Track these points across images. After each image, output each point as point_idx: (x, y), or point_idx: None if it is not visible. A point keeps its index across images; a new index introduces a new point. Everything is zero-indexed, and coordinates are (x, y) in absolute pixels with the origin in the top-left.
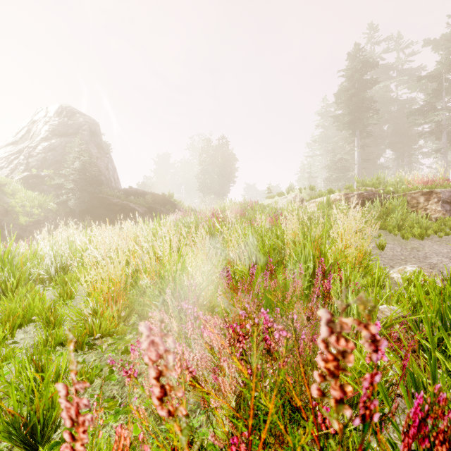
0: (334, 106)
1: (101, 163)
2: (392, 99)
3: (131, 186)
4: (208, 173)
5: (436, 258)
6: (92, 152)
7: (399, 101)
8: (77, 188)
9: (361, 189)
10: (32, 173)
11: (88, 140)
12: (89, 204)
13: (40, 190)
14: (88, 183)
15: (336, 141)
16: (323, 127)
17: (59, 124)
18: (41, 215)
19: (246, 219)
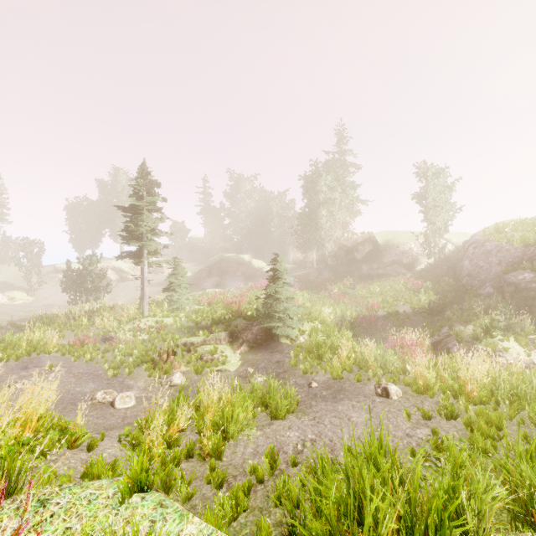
0: None
1: None
2: None
3: None
4: None
5: (361, 418)
6: None
7: None
8: None
9: None
10: None
11: None
12: None
13: None
14: None
15: None
16: None
17: None
18: None
19: None
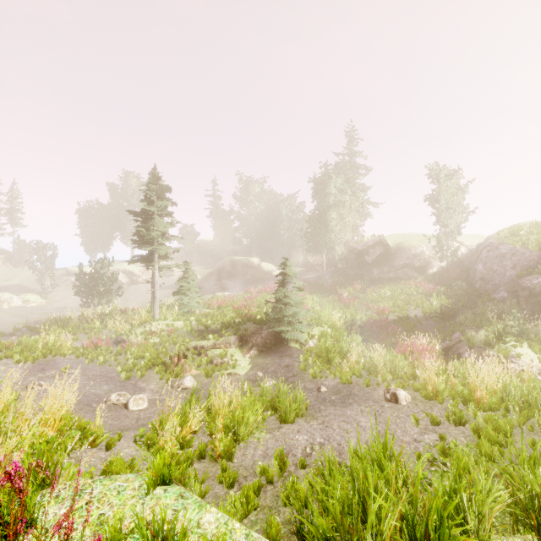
0: None
1: None
2: None
3: None
4: None
5: (369, 423)
6: None
7: None
8: None
9: None
10: None
11: None
12: None
13: None
14: None
15: None
16: None
17: None
18: None
19: None
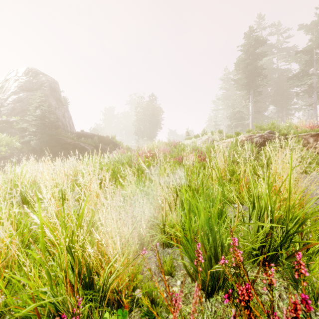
0: (233, 73)
1: (59, 112)
2: (274, 68)
3: (82, 130)
4: (141, 121)
5: None
6: (52, 103)
7: (279, 70)
8: (38, 131)
9: (260, 132)
10: (3, 119)
11: (48, 94)
12: (48, 143)
13: (9, 132)
14: (47, 127)
15: (235, 99)
16: (224, 89)
17: (26, 82)
18: (8, 152)
19: (171, 156)
